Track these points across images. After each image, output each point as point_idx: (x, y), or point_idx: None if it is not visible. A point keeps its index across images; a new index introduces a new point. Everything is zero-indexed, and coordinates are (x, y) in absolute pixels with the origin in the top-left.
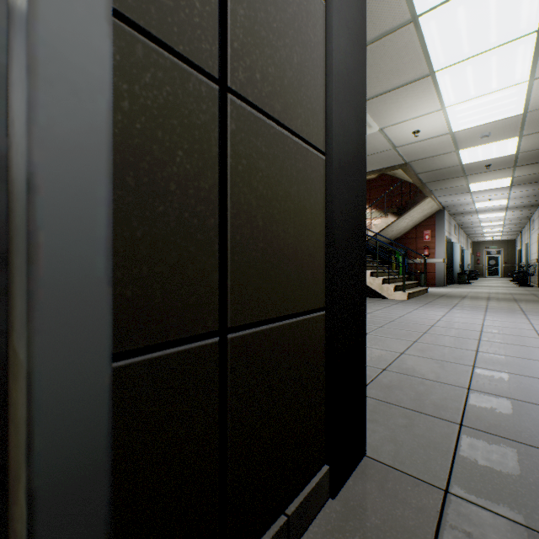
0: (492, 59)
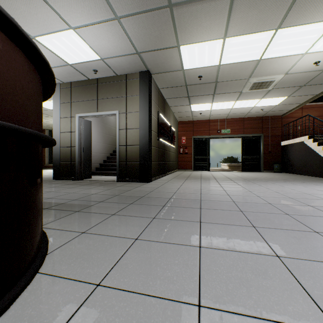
0: (278, 42)
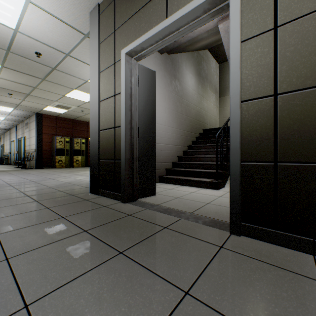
0: None
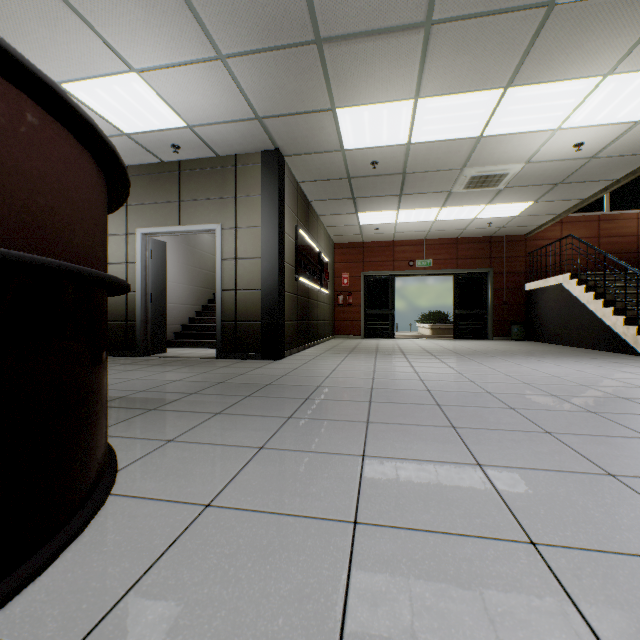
0: (510, 108)
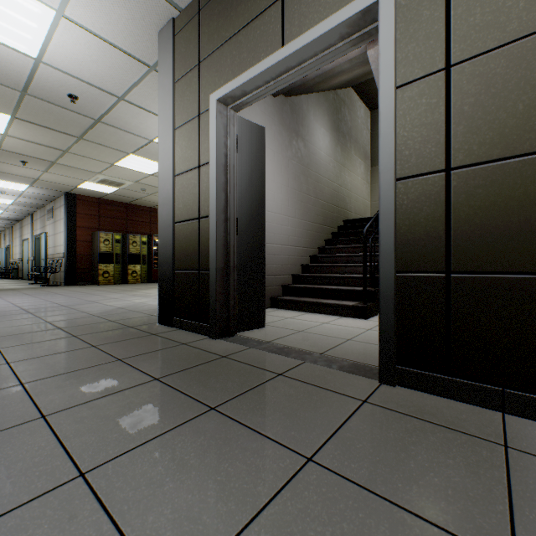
0: None
